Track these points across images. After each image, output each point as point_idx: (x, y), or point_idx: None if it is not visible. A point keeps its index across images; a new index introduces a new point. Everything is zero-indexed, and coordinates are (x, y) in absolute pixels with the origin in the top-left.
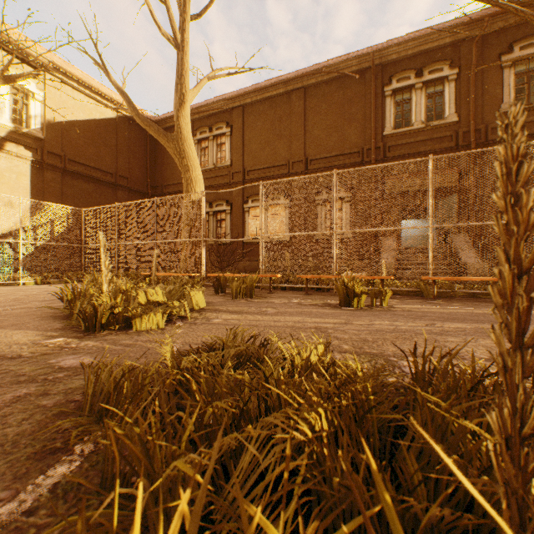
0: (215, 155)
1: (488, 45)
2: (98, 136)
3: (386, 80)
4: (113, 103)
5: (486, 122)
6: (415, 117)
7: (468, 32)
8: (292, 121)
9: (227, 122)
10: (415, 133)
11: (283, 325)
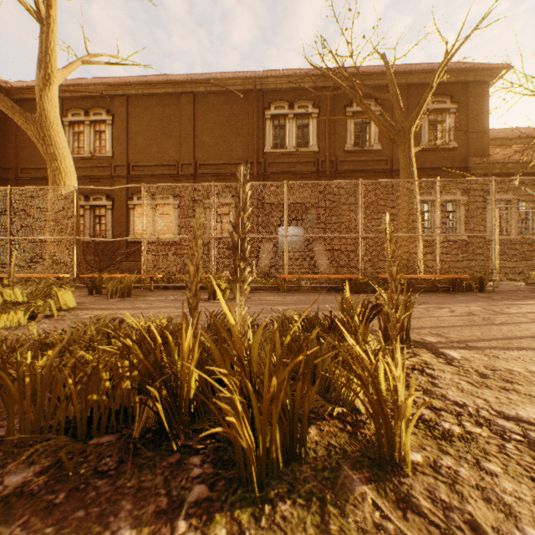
0: (93, 143)
1: (338, 97)
2: None
3: (267, 105)
4: None
5: (337, 155)
6: (289, 141)
7: (325, 83)
8: (182, 123)
9: (108, 109)
10: (289, 155)
11: (150, 315)
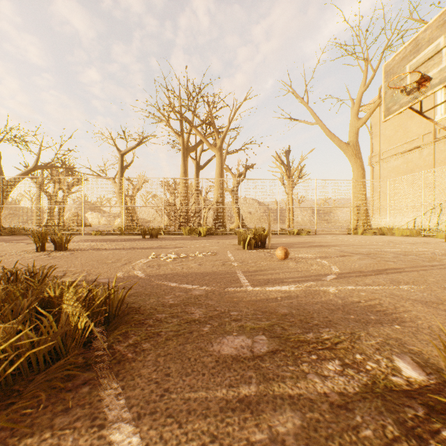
0: None
1: None
2: None
3: None
4: None
5: None
6: None
7: None
8: None
9: None
10: None
11: None
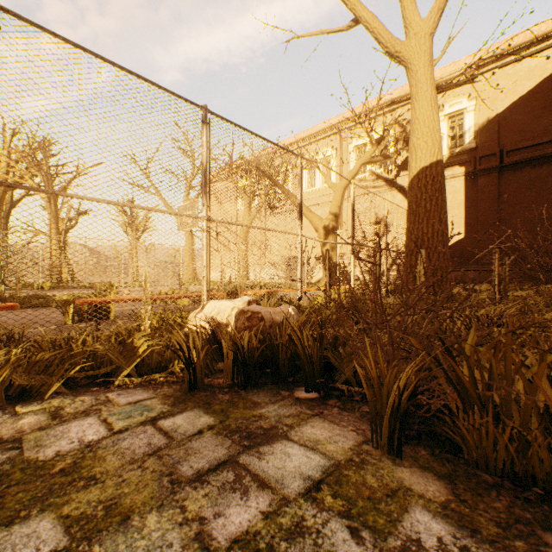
0: None
1: None
2: None
3: None
4: None
5: None
6: None
7: None
8: None
9: None
10: None
11: None
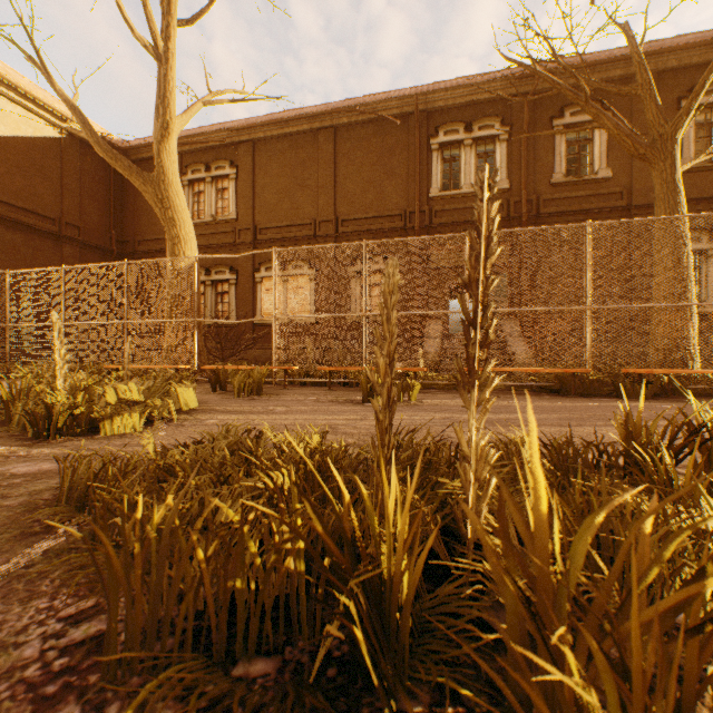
0: (215, 204)
1: (540, 105)
2: (31, 162)
3: (433, 131)
4: (55, 115)
5: (538, 192)
6: (465, 179)
7: (520, 88)
8: (319, 168)
9: (231, 160)
10: (465, 197)
11: (290, 424)
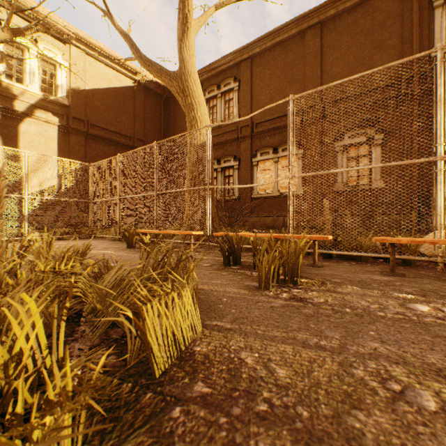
0: (223, 112)
1: None
2: (118, 103)
3: None
4: (130, 71)
5: None
6: None
7: None
8: (306, 63)
9: (235, 76)
10: None
11: None
